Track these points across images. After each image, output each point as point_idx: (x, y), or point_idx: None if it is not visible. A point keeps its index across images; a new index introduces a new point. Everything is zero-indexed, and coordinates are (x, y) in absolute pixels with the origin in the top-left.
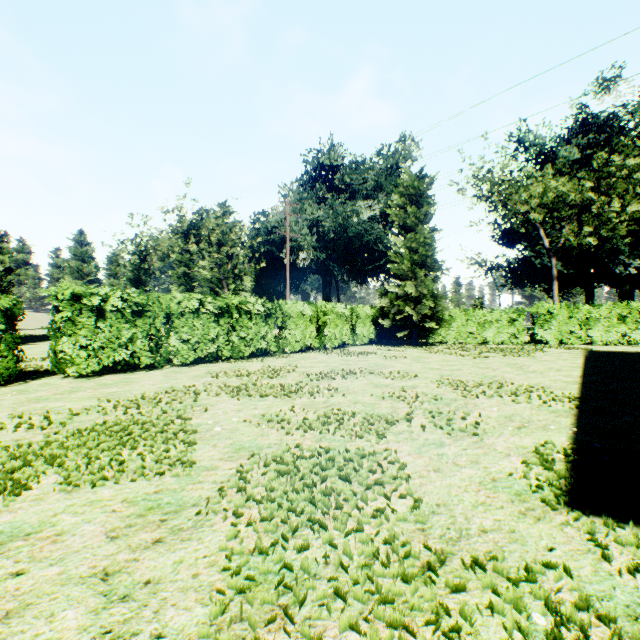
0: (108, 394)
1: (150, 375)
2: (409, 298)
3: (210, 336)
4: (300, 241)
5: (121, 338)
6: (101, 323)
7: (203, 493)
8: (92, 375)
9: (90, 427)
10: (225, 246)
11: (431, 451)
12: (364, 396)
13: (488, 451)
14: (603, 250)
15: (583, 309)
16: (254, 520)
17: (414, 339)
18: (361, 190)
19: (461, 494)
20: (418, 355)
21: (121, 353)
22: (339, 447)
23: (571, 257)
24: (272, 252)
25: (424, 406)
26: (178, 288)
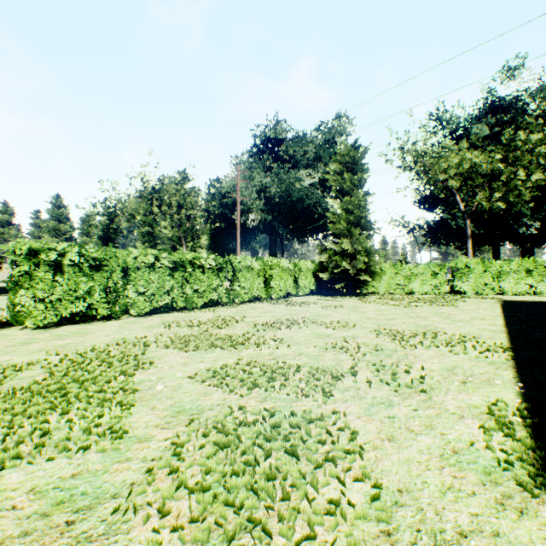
0: (59, 346)
1: (106, 326)
2: (345, 254)
3: (165, 288)
4: (250, 204)
5: (79, 291)
6: (59, 277)
7: (128, 477)
8: (51, 326)
9: (26, 386)
10: (184, 208)
11: (381, 413)
12: (308, 347)
13: (440, 412)
14: (508, 213)
15: (496, 264)
16: (181, 524)
17: (350, 290)
18: (302, 161)
19: (423, 473)
20: (354, 305)
21: (79, 305)
22: (285, 408)
23: (481, 219)
24: (225, 214)
25: (366, 358)
26: (143, 245)
